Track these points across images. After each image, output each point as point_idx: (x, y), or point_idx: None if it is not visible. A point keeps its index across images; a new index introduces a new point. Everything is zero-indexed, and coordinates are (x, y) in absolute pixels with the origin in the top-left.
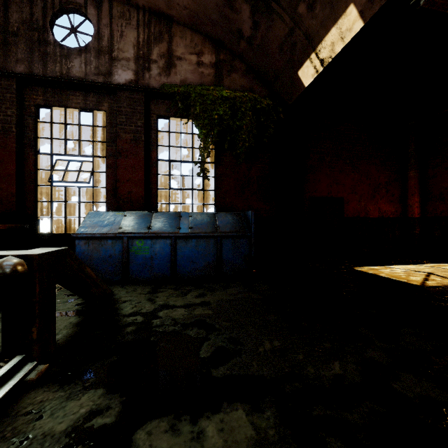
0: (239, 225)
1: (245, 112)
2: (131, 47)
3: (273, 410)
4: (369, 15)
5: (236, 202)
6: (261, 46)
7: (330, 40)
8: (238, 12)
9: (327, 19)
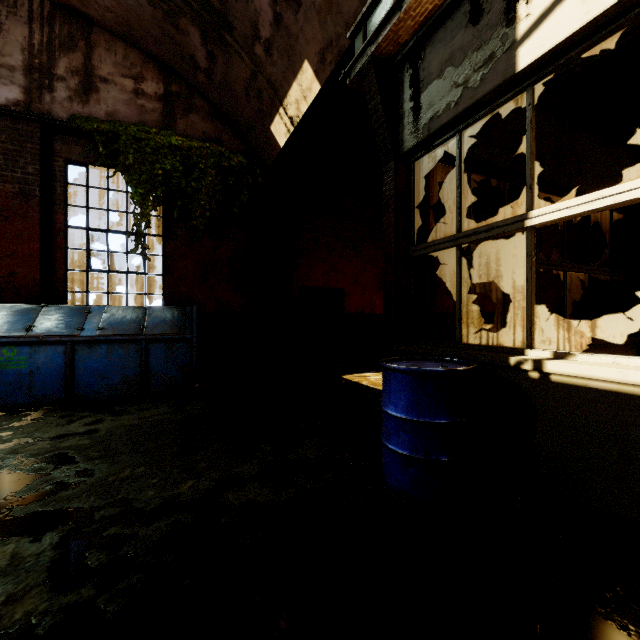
0: (179, 324)
1: (205, 169)
2: (17, 50)
3: (56, 538)
4: (323, 77)
5: (197, 292)
6: (224, 85)
7: (294, 96)
8: (186, 34)
9: (288, 71)
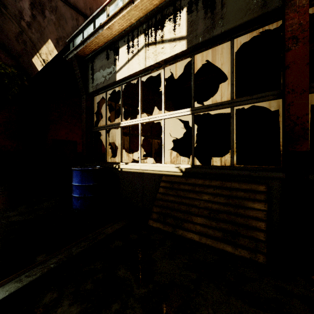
0: None
1: None
2: None
3: None
4: (58, 49)
5: None
6: (1, 29)
7: (44, 51)
8: None
9: (40, 39)
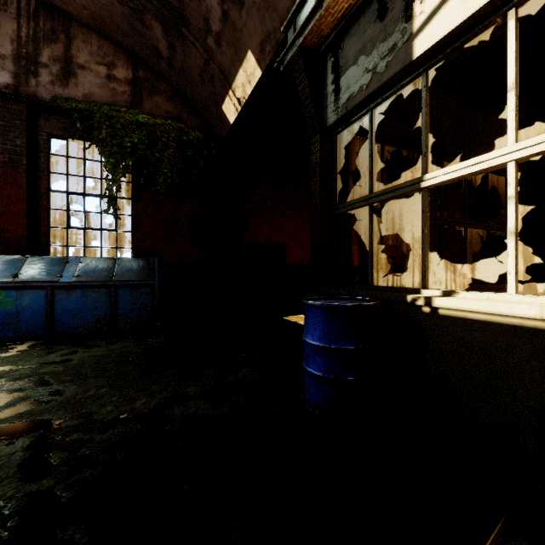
0: (143, 272)
1: (167, 143)
2: (7, 41)
3: (27, 442)
4: (264, 65)
5: (161, 246)
6: (183, 71)
7: (240, 80)
8: (150, 28)
9: (235, 60)
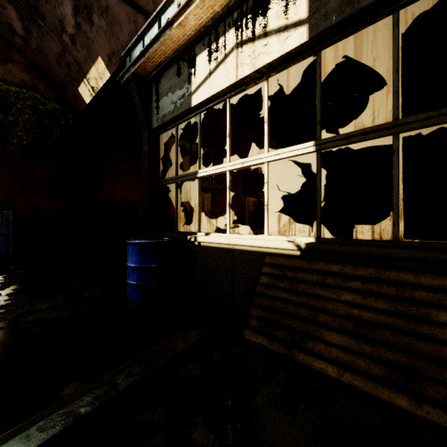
0: None
1: (22, 109)
2: None
3: None
4: (111, 70)
5: (15, 200)
6: (39, 50)
7: (93, 74)
8: (3, 8)
9: (88, 58)
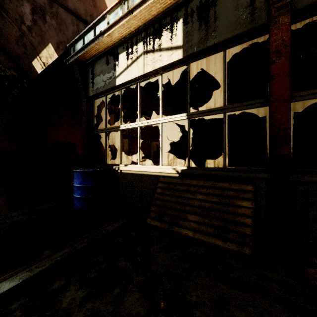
0: None
1: None
2: None
3: None
4: (59, 53)
5: None
6: (1, 33)
7: (45, 54)
8: None
9: (41, 43)
